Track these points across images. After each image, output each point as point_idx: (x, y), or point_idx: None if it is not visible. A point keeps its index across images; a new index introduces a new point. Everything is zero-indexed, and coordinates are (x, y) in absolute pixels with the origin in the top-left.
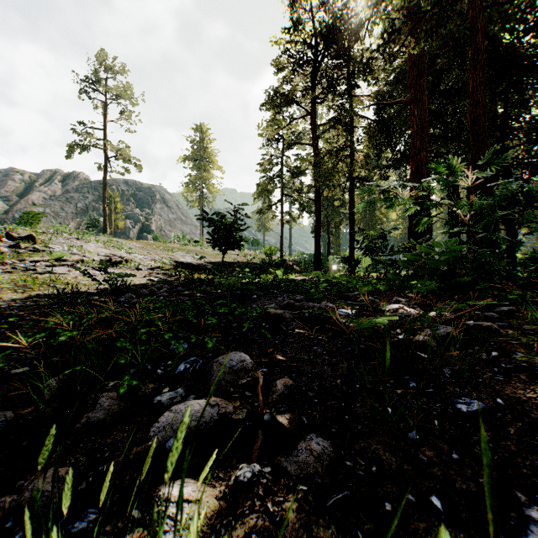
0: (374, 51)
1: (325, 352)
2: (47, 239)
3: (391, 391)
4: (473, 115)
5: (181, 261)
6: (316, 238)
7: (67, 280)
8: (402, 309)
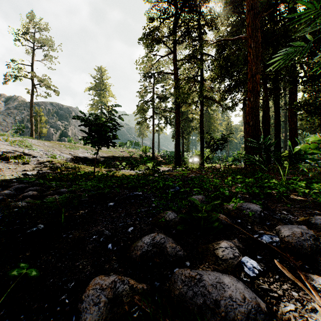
0: None
1: None
2: None
3: None
4: None
5: (80, 155)
6: (177, 139)
7: None
8: None
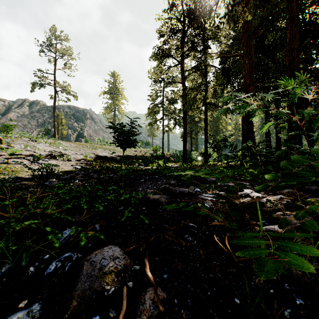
0: (222, 17)
1: (196, 242)
2: (11, 141)
3: (276, 311)
4: (290, 57)
5: (100, 154)
6: (184, 140)
7: (15, 168)
8: (252, 194)
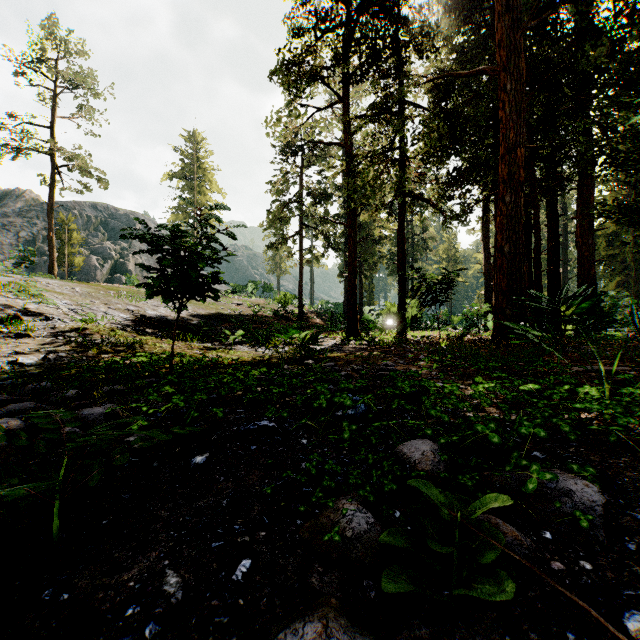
0: None
1: None
2: None
3: None
4: None
5: (148, 314)
6: (350, 281)
7: None
8: None
